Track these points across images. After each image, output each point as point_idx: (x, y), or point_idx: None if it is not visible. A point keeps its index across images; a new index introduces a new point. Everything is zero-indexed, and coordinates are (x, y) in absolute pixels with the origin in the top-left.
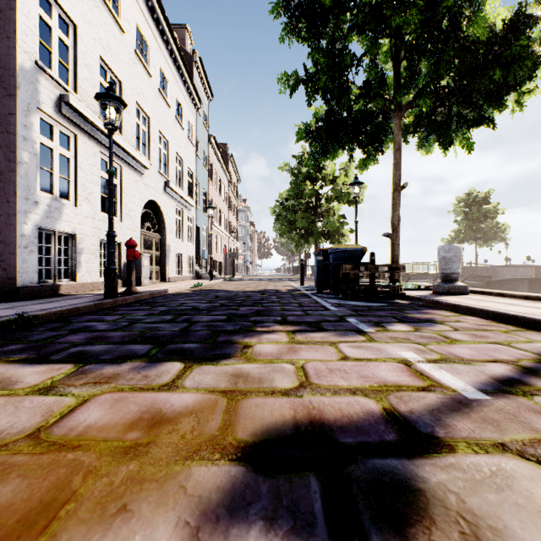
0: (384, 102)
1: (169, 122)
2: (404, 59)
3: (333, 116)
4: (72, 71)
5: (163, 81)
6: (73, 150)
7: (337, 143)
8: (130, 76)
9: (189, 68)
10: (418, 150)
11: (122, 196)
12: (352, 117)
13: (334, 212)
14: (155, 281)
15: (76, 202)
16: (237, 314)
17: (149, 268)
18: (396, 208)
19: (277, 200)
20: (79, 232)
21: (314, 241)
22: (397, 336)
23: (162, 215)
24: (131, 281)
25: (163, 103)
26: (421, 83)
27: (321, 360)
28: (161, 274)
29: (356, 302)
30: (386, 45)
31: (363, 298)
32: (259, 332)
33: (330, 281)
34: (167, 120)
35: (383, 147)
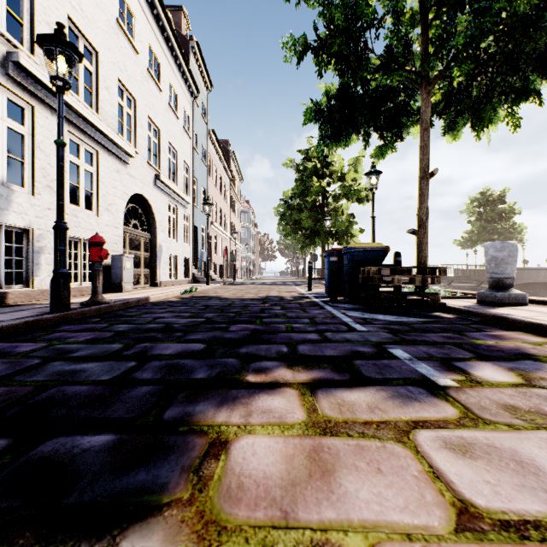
0: (408, 74)
1: (160, 108)
2: (436, 17)
3: (347, 91)
4: (27, 27)
5: (153, 61)
6: (30, 126)
7: (352, 125)
8: (110, 48)
9: (186, 54)
10: (444, 136)
11: (99, 187)
12: (370, 94)
13: (342, 211)
14: (144, 285)
15: (33, 190)
16: (223, 338)
17: (132, 271)
18: (424, 199)
19: (281, 199)
20: (38, 227)
21: (321, 242)
22: (512, 400)
23: (152, 212)
24: (96, 288)
25: (153, 86)
26: (460, 41)
27: (409, 533)
28: (152, 278)
29: (385, 315)
30: (408, 12)
31: (392, 310)
32: (250, 388)
33: (344, 286)
34: (158, 105)
35: (403, 132)
